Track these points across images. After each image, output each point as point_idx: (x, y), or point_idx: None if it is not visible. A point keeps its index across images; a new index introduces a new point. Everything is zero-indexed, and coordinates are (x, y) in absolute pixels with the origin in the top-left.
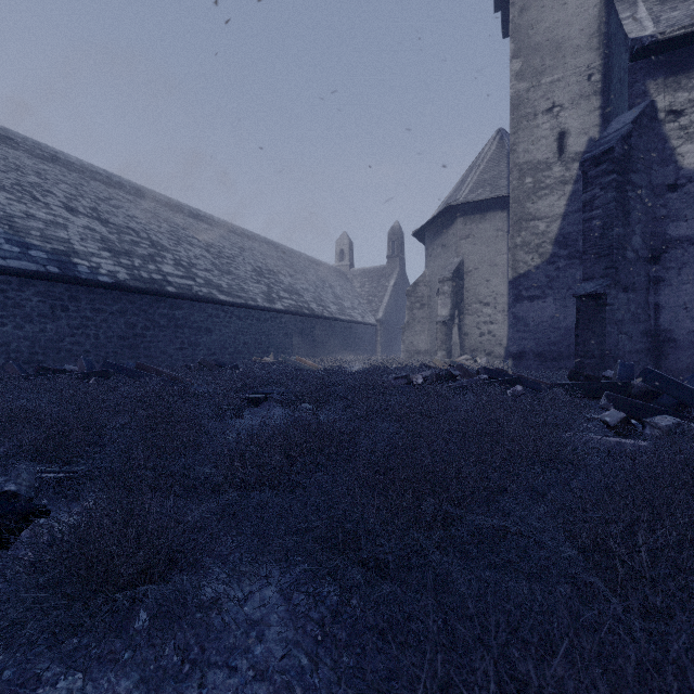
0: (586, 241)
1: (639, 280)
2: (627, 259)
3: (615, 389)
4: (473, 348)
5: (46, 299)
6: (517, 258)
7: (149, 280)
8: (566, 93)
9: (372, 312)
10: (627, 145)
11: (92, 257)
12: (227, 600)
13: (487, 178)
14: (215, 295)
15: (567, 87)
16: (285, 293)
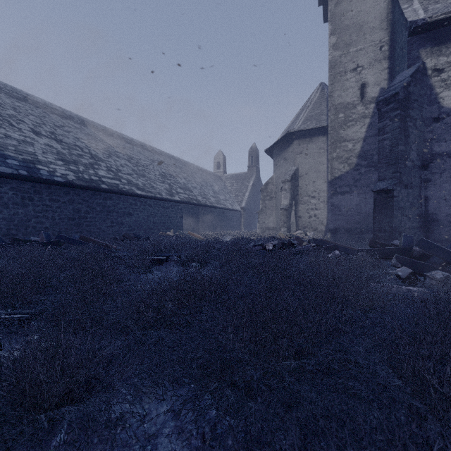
0: (380, 154)
1: (414, 180)
2: (407, 167)
3: (401, 253)
4: (304, 226)
5: (18, 193)
6: (334, 166)
7: (89, 180)
8: (366, 58)
9: (238, 203)
10: (407, 91)
11: (50, 164)
12: (130, 416)
13: (313, 114)
14: (134, 190)
15: (366, 54)
16: (181, 189)
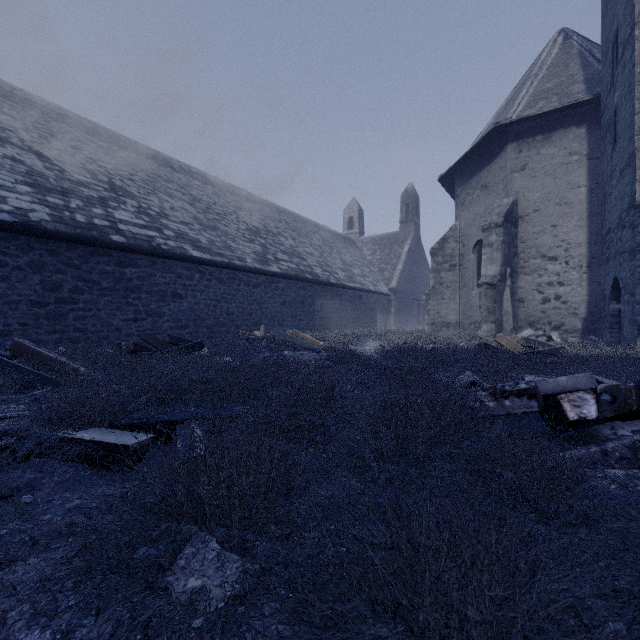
0: None
1: None
2: None
3: None
4: (531, 319)
5: None
6: None
7: (84, 225)
8: None
9: (384, 281)
10: None
11: None
12: None
13: (550, 87)
14: (186, 250)
15: None
16: (284, 255)
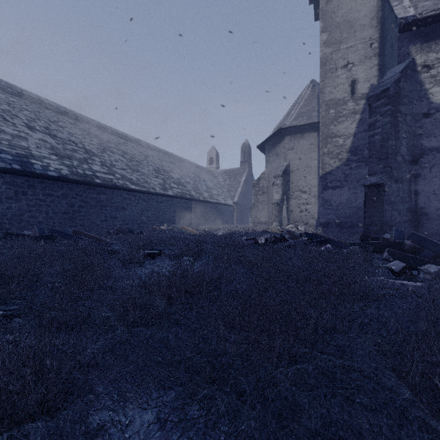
0: (370, 149)
1: (405, 175)
2: (397, 161)
3: (393, 247)
4: (295, 220)
5: (11, 187)
6: (325, 162)
7: (83, 175)
8: (356, 55)
9: (231, 197)
10: (397, 87)
11: (44, 159)
12: (111, 425)
13: (304, 111)
14: (128, 185)
15: (357, 51)
16: (174, 184)
